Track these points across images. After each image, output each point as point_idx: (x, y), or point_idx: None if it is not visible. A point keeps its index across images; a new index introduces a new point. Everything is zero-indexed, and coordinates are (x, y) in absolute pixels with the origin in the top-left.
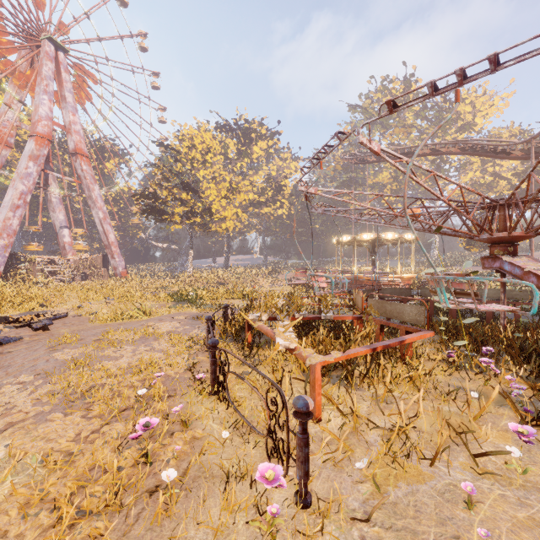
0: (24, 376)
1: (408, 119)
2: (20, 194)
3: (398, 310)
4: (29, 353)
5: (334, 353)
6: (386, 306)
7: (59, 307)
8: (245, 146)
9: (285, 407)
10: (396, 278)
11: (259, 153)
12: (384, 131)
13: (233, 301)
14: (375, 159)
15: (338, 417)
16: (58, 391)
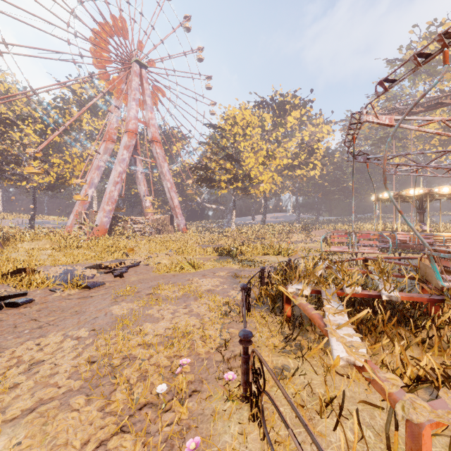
0: (83, 330)
1: None
2: (119, 174)
3: None
4: (100, 302)
5: (449, 400)
6: None
7: (136, 256)
8: (279, 117)
9: None
10: None
11: (292, 122)
12: (430, 79)
13: (269, 257)
14: (423, 108)
15: None
16: (97, 357)
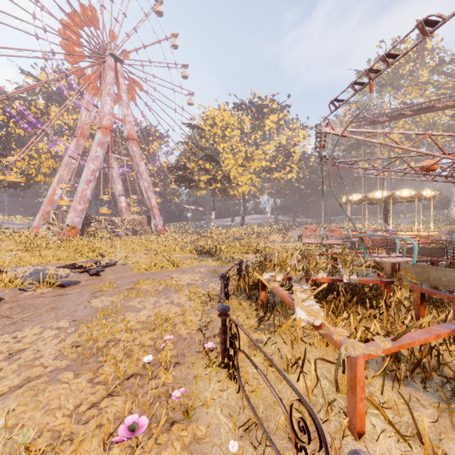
0: (63, 321)
1: (422, 76)
2: (92, 171)
3: (449, 278)
4: (78, 298)
5: (380, 341)
6: (428, 272)
7: (112, 256)
8: (258, 120)
9: (325, 454)
10: (412, 235)
11: (270, 125)
12: (394, 91)
13: (247, 255)
14: (387, 118)
15: (391, 435)
16: (81, 342)
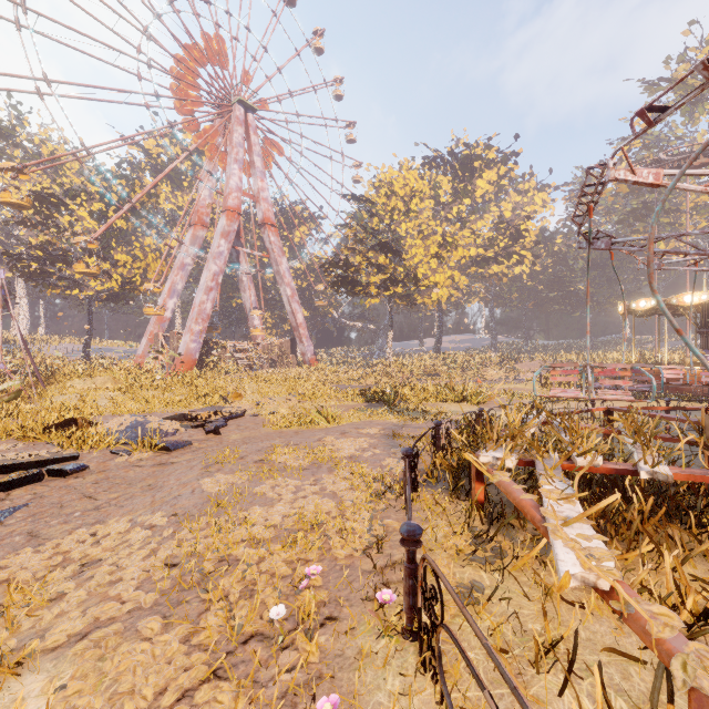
0: (159, 515)
1: None
2: (213, 275)
3: None
4: (185, 472)
5: None
6: None
7: (239, 402)
8: (463, 182)
9: None
10: None
11: (485, 188)
12: None
13: (447, 406)
14: (707, 159)
15: None
16: (180, 558)
